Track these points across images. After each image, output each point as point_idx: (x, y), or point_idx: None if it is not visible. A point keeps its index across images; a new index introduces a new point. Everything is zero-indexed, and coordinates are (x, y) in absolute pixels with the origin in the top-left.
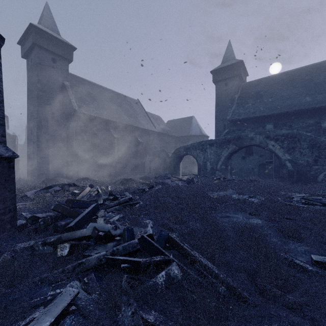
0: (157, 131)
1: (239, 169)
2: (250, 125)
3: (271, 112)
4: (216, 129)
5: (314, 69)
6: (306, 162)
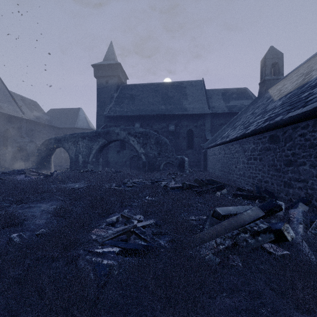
0: (25, 118)
1: (115, 162)
2: (123, 122)
3: (138, 113)
4: (97, 123)
5: (169, 86)
6: (154, 155)
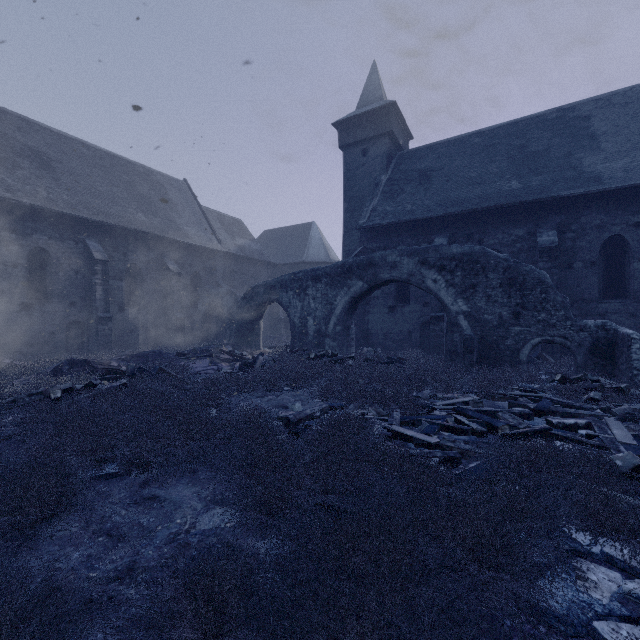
0: (222, 250)
1: (384, 334)
2: (404, 237)
3: (443, 210)
4: (344, 247)
5: (531, 126)
6: (498, 317)
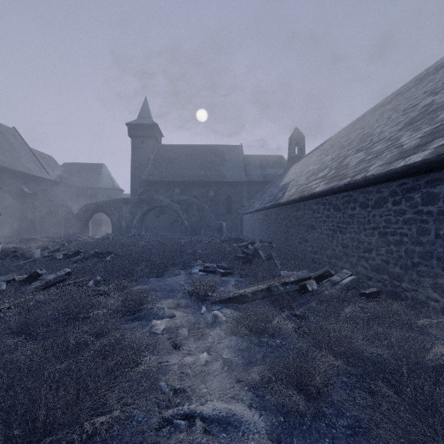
0: (52, 179)
1: (154, 227)
2: (163, 187)
3: (178, 179)
4: (132, 185)
5: (209, 150)
6: (196, 220)
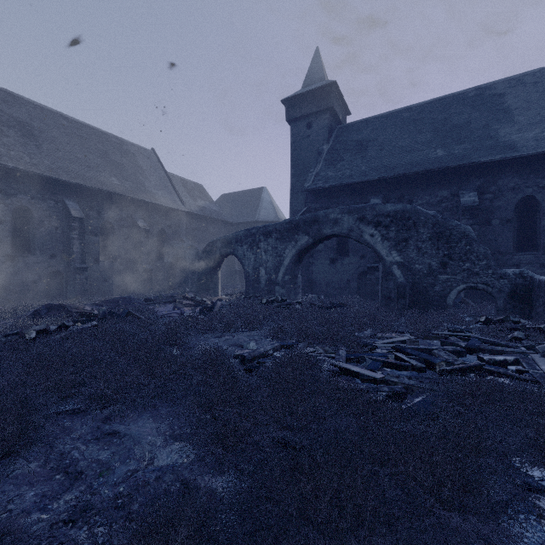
0: (185, 210)
1: (326, 283)
2: (344, 199)
3: (378, 175)
4: (291, 207)
5: (453, 102)
6: (427, 267)
